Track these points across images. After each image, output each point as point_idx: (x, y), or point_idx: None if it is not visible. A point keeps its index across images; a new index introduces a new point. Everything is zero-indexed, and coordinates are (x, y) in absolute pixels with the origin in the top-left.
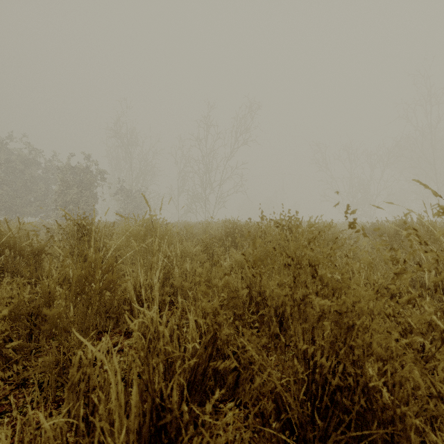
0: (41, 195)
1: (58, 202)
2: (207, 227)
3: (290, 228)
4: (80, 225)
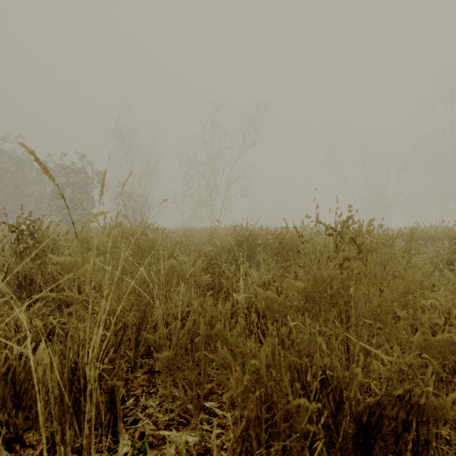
0: (35, 200)
1: (52, 206)
2: (212, 233)
3: (351, 237)
4: (22, 231)
